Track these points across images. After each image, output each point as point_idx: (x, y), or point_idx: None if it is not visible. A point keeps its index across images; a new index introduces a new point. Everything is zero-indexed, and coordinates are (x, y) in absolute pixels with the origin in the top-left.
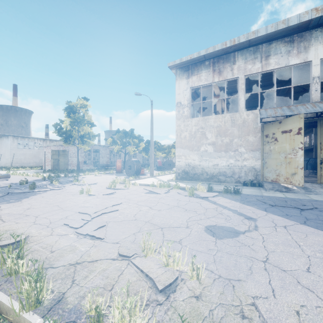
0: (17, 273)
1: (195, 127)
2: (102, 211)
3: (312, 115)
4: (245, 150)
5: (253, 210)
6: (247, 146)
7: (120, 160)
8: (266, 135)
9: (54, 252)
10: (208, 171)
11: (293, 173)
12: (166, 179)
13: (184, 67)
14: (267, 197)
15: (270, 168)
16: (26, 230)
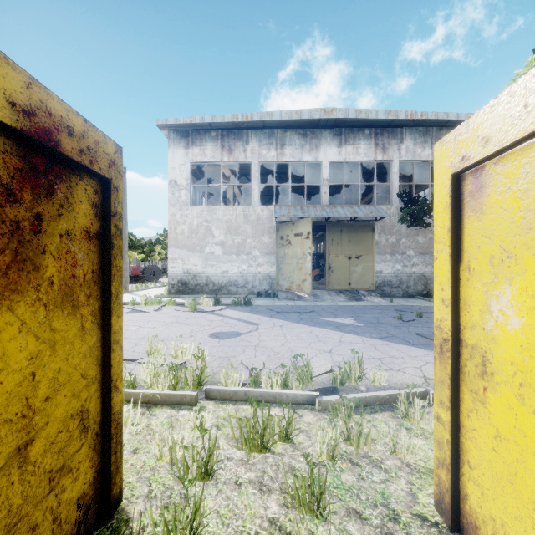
0: None
1: (197, 219)
2: None
3: (322, 218)
4: (259, 253)
5: (259, 318)
6: (261, 249)
7: None
8: (281, 236)
9: None
10: (215, 280)
11: (304, 280)
12: (153, 295)
13: (182, 131)
14: (277, 306)
15: (285, 275)
16: None
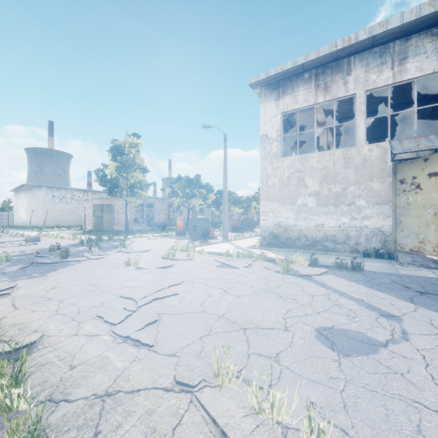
0: (9, 411)
1: (288, 170)
2: (154, 296)
3: None
4: (365, 203)
5: (391, 301)
6: (369, 197)
7: (182, 218)
8: (401, 179)
9: (75, 368)
10: (308, 234)
11: None
12: (246, 246)
13: (273, 84)
14: (408, 277)
15: (408, 231)
16: (42, 325)
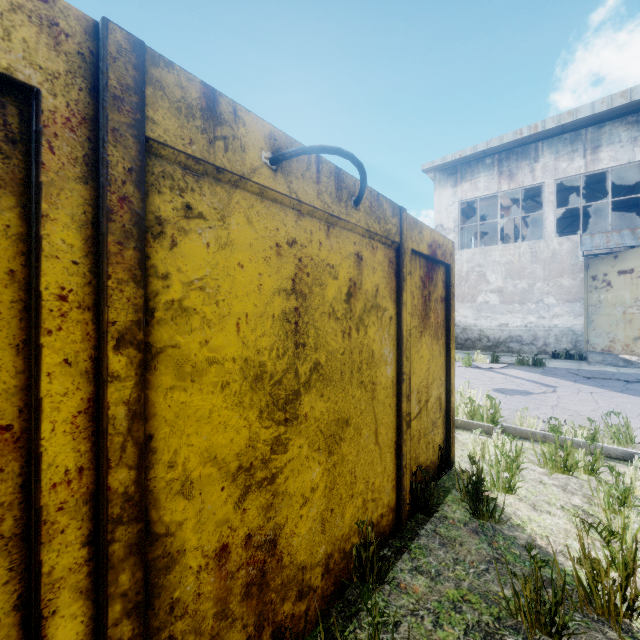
0: None
1: (467, 264)
2: None
3: None
4: (555, 300)
5: (557, 381)
6: (558, 294)
7: None
8: (593, 276)
9: None
10: (490, 335)
11: (637, 338)
12: None
13: (449, 169)
14: (585, 371)
15: (600, 330)
16: None
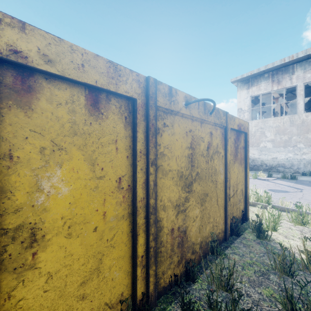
0: None
1: (254, 128)
2: None
3: None
4: (303, 145)
5: (303, 186)
6: (305, 142)
7: None
8: None
9: None
10: (267, 163)
11: None
12: None
13: (245, 80)
14: None
15: None
16: None
